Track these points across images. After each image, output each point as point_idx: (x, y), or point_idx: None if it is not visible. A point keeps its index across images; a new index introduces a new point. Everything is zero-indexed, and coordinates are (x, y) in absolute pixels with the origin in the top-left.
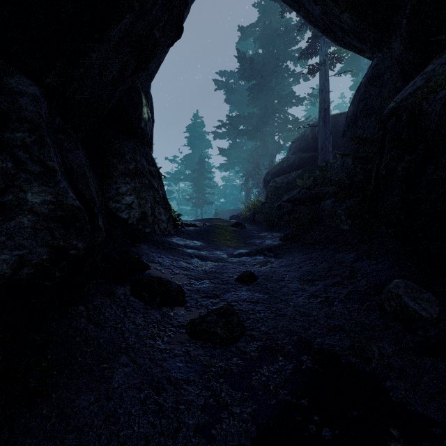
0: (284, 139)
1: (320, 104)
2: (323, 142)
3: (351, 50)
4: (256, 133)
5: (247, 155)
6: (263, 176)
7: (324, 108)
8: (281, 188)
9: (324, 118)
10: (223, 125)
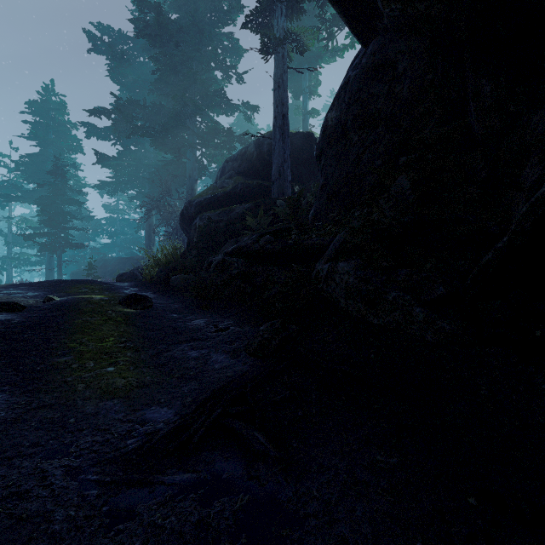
0: (210, 157)
1: (276, 106)
2: (281, 165)
3: (343, 14)
4: (167, 138)
5: (148, 174)
6: (177, 209)
7: (282, 113)
8: (217, 230)
9: (282, 129)
10: (104, 110)
